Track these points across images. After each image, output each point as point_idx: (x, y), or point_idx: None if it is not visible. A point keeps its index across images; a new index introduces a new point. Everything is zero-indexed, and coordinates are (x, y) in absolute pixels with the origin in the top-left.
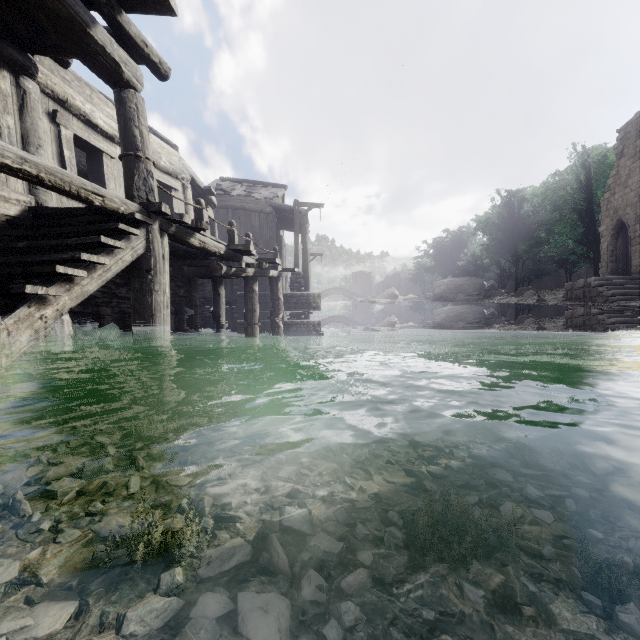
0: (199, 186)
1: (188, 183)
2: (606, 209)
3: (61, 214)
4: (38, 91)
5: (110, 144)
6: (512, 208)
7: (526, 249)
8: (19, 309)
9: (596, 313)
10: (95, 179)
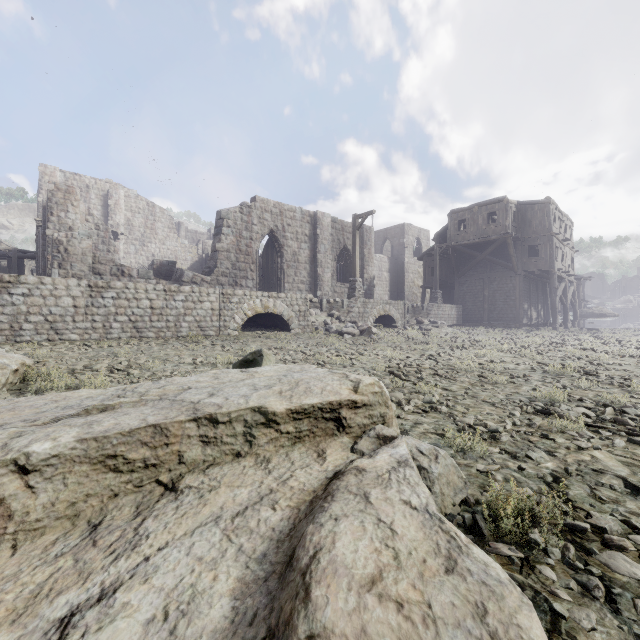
0: None
1: None
2: None
3: None
4: None
5: None
6: None
7: None
8: None
9: None
10: None
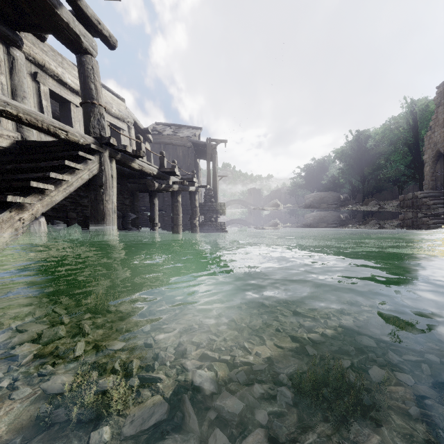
0: (140, 127)
1: (132, 125)
2: (428, 143)
3: (39, 145)
4: (23, 58)
5: (76, 97)
6: (360, 143)
7: (370, 172)
8: (3, 213)
9: (422, 217)
10: (65, 121)
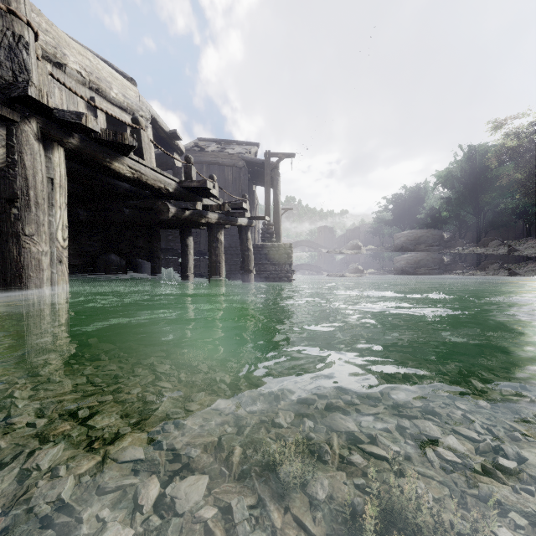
0: (163, 129)
1: (148, 123)
2: None
3: None
4: None
5: None
6: (474, 162)
7: (489, 201)
8: None
9: None
10: None
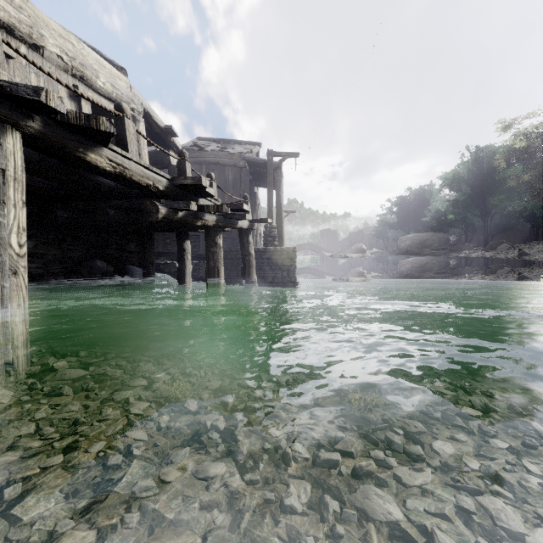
0: (157, 124)
1: (141, 117)
2: None
3: None
4: None
5: (7, 38)
6: (482, 163)
7: (496, 203)
8: None
9: None
10: None
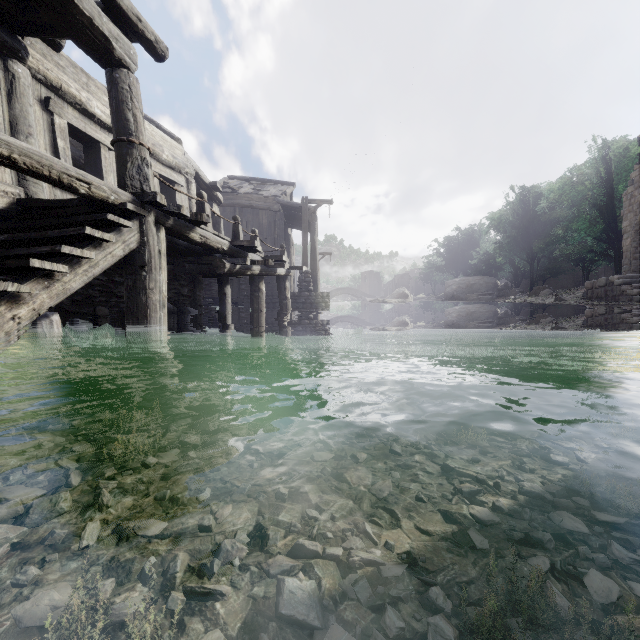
0: (204, 181)
1: (192, 178)
2: (629, 204)
3: (51, 206)
4: (28, 76)
5: (108, 135)
6: (527, 205)
7: (542, 247)
8: None
9: (621, 313)
10: (92, 172)
